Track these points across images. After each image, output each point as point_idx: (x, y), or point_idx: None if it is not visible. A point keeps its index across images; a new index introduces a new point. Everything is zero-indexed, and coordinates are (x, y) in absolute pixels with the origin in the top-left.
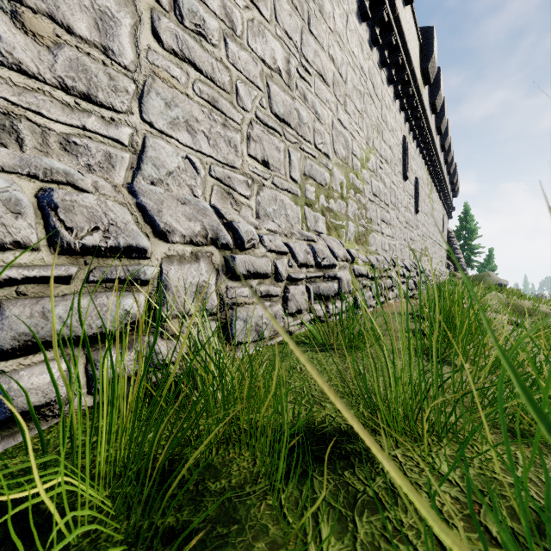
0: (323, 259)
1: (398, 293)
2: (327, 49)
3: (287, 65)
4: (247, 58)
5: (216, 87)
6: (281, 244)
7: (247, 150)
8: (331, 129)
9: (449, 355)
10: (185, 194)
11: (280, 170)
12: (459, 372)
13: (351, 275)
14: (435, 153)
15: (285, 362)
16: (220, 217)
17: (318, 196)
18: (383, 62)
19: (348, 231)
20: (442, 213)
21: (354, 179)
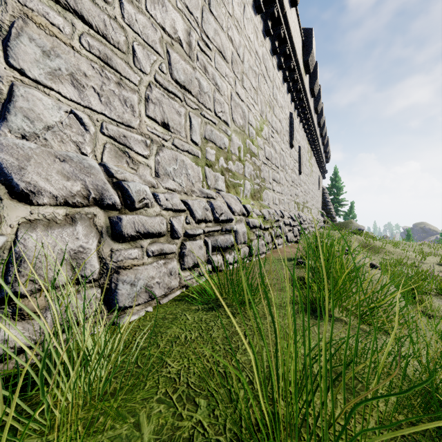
0: (221, 214)
1: (285, 239)
2: (226, 30)
3: (187, 37)
4: (145, 23)
5: (109, 44)
6: (179, 203)
7: (145, 111)
8: (229, 100)
9: (334, 340)
10: (70, 150)
11: (180, 132)
12: (337, 327)
13: (247, 228)
14: (313, 128)
15: (171, 329)
16: (110, 176)
17: (218, 158)
18: (274, 50)
19: (245, 188)
20: (318, 174)
21: (250, 145)
